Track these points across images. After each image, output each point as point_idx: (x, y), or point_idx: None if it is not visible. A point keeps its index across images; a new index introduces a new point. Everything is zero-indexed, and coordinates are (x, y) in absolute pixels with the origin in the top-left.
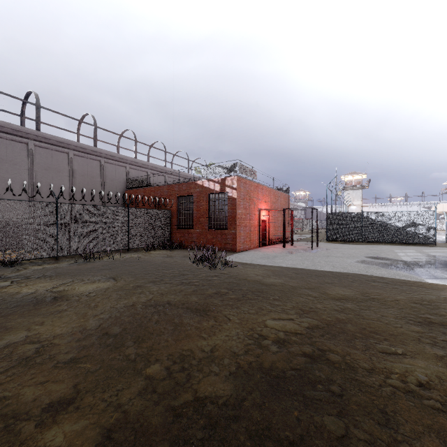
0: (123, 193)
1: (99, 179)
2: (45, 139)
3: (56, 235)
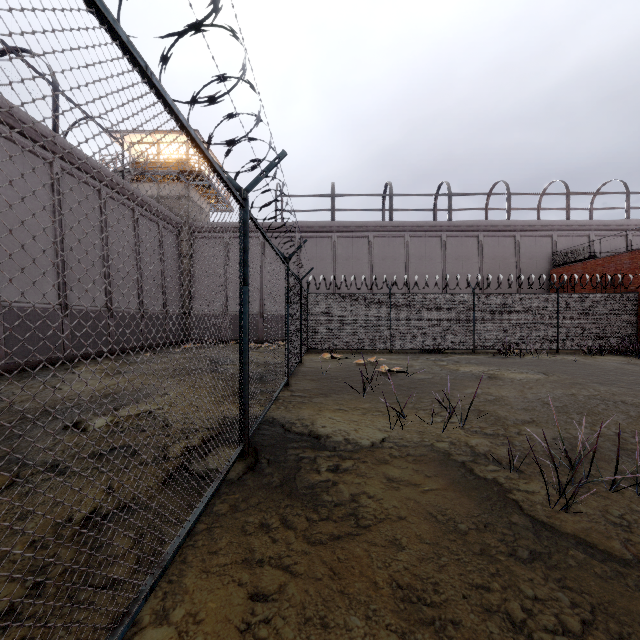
0: (546, 274)
1: (513, 260)
2: (456, 227)
3: (473, 326)
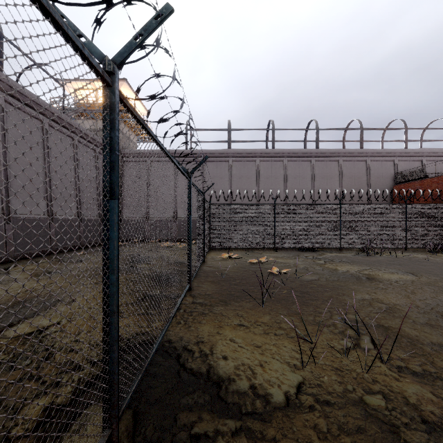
0: (390, 189)
1: (365, 179)
2: (322, 154)
3: (339, 230)
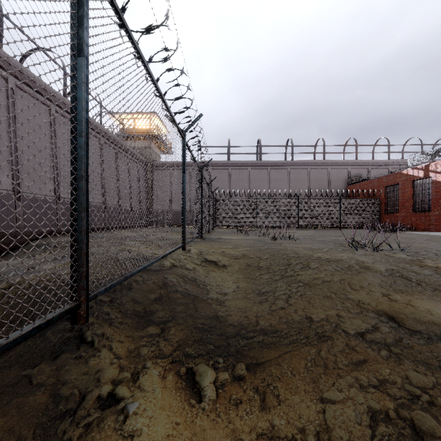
0: (345, 189)
1: (326, 182)
2: (295, 164)
3: (298, 215)
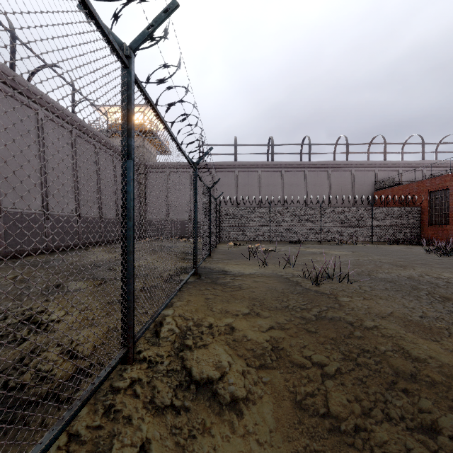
0: (371, 195)
1: (350, 186)
2: (313, 165)
3: (320, 227)
